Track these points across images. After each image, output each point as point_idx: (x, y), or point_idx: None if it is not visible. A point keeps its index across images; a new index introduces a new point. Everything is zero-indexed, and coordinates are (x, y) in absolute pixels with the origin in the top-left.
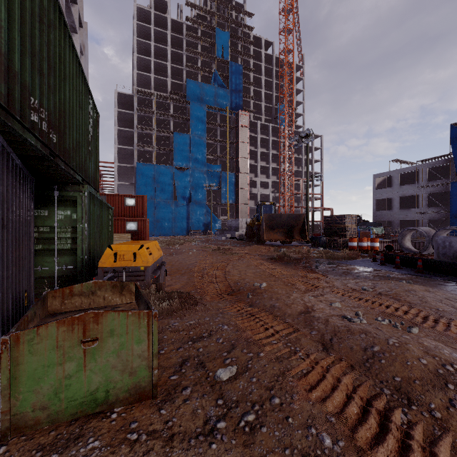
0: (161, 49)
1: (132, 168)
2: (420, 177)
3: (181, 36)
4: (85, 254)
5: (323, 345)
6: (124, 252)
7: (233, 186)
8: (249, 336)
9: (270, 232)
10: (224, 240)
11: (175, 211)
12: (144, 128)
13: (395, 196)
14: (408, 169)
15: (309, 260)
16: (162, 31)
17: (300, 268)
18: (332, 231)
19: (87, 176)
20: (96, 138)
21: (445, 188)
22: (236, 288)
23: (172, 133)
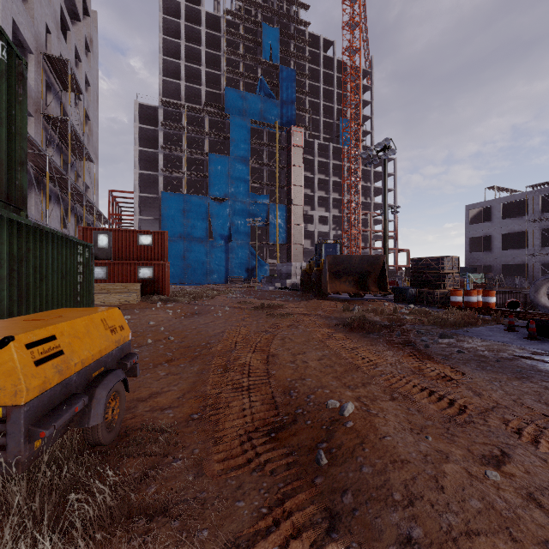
0: (193, 50)
1: (157, 199)
2: (530, 208)
3: (218, 34)
4: None
5: None
6: None
7: (284, 221)
8: None
9: (336, 281)
10: (272, 290)
11: (210, 253)
12: (172, 148)
13: (495, 233)
14: (514, 197)
15: (404, 327)
16: (195, 27)
17: (399, 348)
18: (423, 280)
19: None
20: (12, 103)
21: None
22: (288, 409)
23: (207, 154)
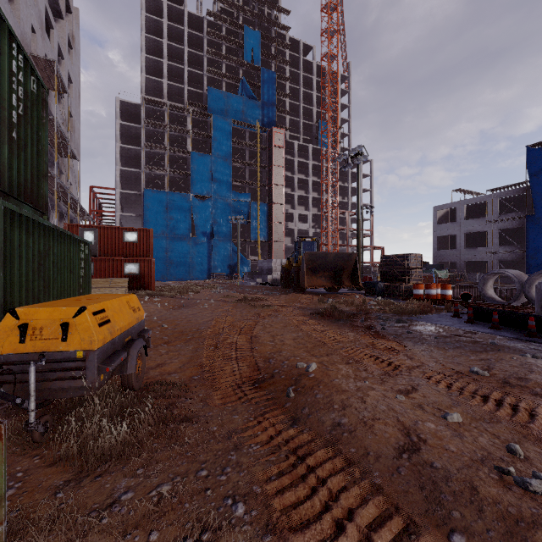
0: (175, 49)
1: (139, 195)
2: (489, 209)
3: (200, 34)
4: None
5: None
6: (43, 322)
7: (265, 219)
8: None
9: (313, 276)
10: (254, 286)
11: (193, 250)
12: (154, 146)
13: (459, 233)
14: (476, 200)
15: (368, 315)
16: (177, 26)
17: (360, 330)
18: (391, 275)
19: (4, 182)
20: (39, 126)
21: (520, 223)
22: (268, 370)
23: (189, 153)
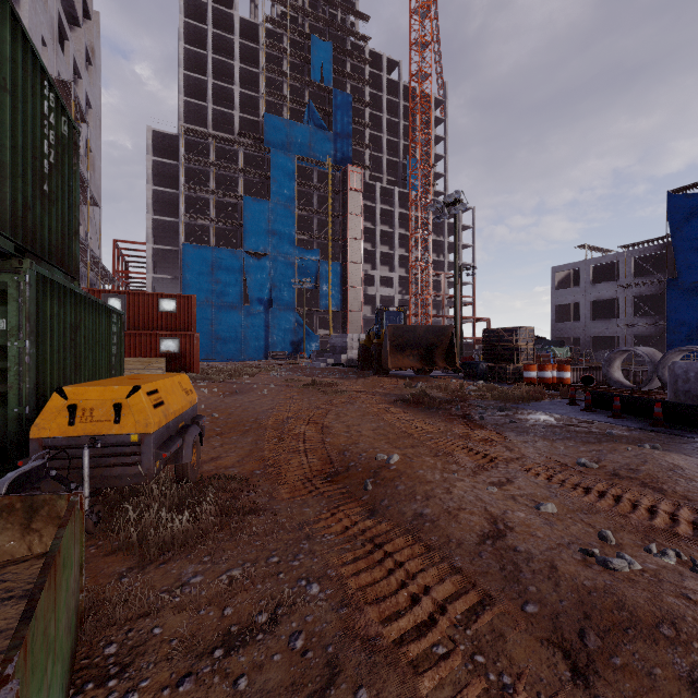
0: (223, 65)
1: (176, 252)
2: (621, 271)
3: (255, 46)
4: (25, 404)
5: (568, 657)
6: (94, 402)
7: (339, 282)
8: (373, 631)
9: (398, 355)
10: (324, 367)
11: (246, 322)
12: (196, 188)
13: (584, 300)
14: (604, 259)
15: (466, 402)
16: (225, 35)
17: (454, 420)
18: (496, 354)
19: (36, 243)
20: (70, 175)
21: (660, 289)
22: (342, 464)
23: (241, 197)
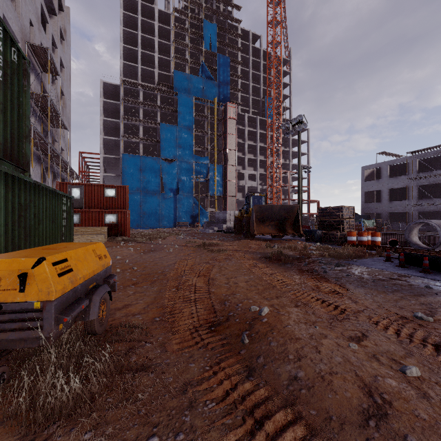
0: (148, 40)
1: (118, 159)
2: (410, 169)
3: (168, 27)
4: None
5: None
6: (2, 273)
7: (221, 178)
8: None
9: (261, 225)
10: (211, 233)
11: (162, 203)
12: (130, 118)
13: (384, 188)
14: (398, 161)
15: (310, 259)
16: (149, 21)
17: (305, 273)
18: (327, 224)
19: None
20: (20, 93)
21: (436, 180)
22: (223, 313)
23: (159, 124)
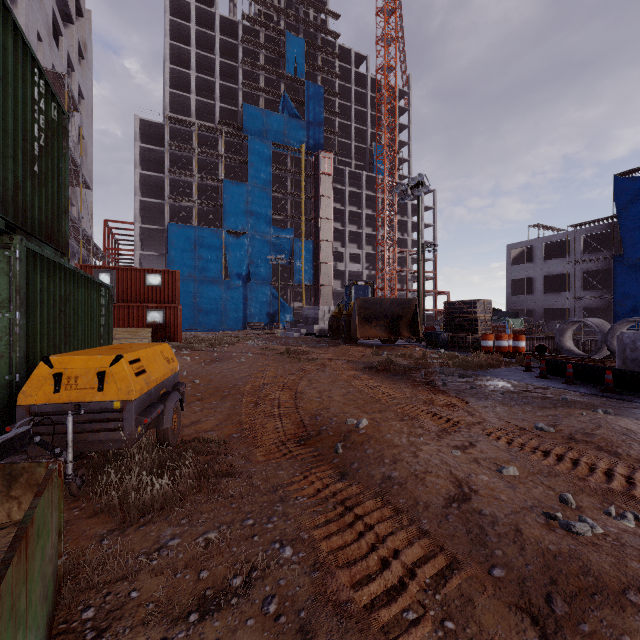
0: (205, 59)
1: (162, 231)
2: (571, 248)
3: (234, 41)
4: (15, 372)
5: (536, 622)
6: (78, 371)
7: (311, 259)
8: (345, 596)
9: (366, 326)
10: (297, 337)
11: (226, 295)
12: (180, 172)
13: (537, 275)
14: (556, 237)
15: (429, 370)
16: (207, 32)
17: (418, 386)
18: (456, 324)
19: (26, 220)
20: (60, 157)
21: (607, 264)
22: (314, 428)
23: (222, 181)
